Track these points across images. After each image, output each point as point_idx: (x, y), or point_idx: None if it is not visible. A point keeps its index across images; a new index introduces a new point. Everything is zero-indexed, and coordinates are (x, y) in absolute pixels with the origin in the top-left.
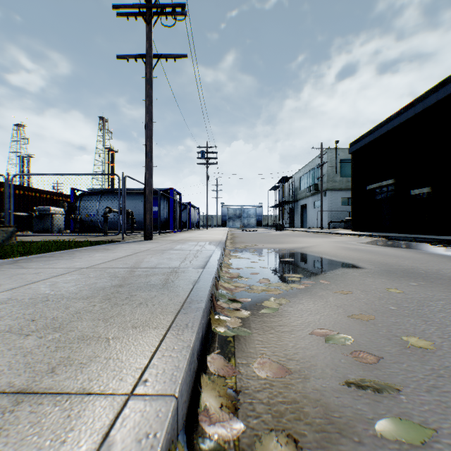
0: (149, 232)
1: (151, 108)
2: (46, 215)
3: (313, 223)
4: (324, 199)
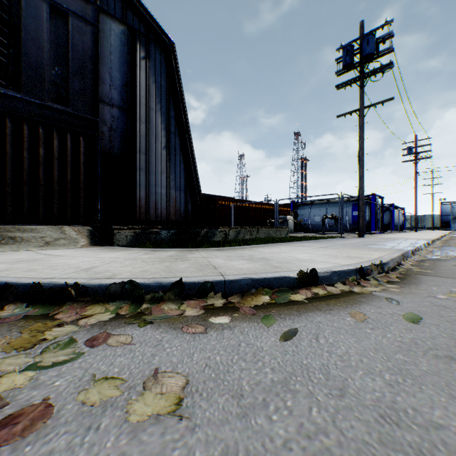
0: (361, 232)
1: (362, 145)
2: (284, 221)
3: None
4: None
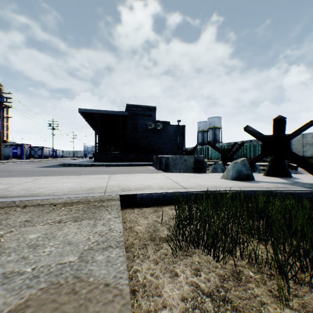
0: (1, 159)
1: (2, 130)
2: None
3: None
4: None
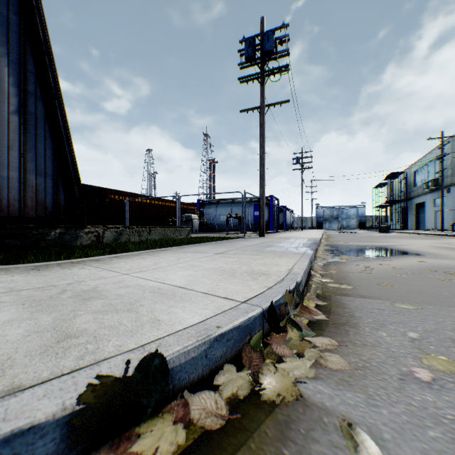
0: (262, 231)
1: (263, 144)
2: (188, 220)
3: (431, 225)
4: (447, 195)
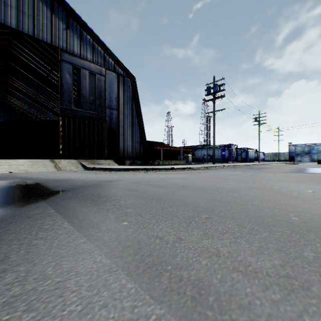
0: (214, 162)
1: (214, 126)
2: (187, 157)
3: None
4: None
